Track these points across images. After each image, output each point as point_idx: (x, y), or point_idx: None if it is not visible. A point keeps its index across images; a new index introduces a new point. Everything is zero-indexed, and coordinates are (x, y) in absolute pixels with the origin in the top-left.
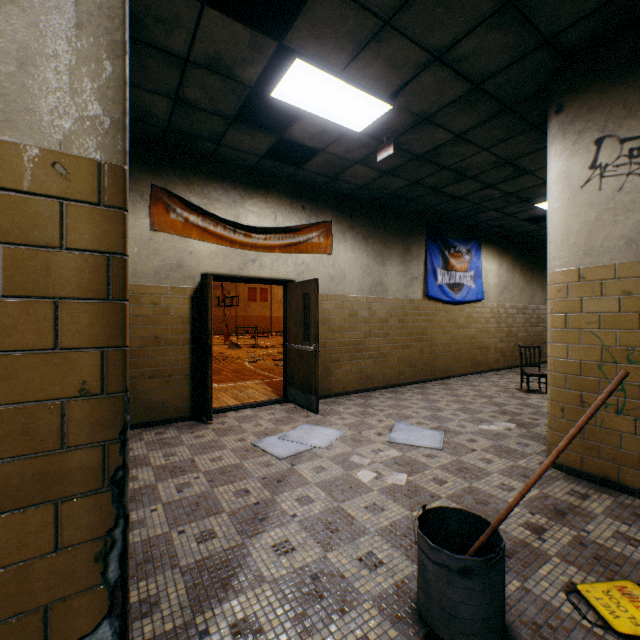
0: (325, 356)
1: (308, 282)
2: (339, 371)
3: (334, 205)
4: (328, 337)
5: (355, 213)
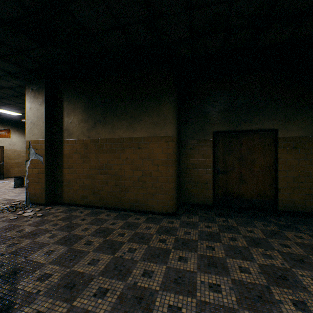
0: (8, 166)
1: (1, 146)
2: (13, 170)
3: (11, 124)
4: (9, 161)
5: (20, 126)
